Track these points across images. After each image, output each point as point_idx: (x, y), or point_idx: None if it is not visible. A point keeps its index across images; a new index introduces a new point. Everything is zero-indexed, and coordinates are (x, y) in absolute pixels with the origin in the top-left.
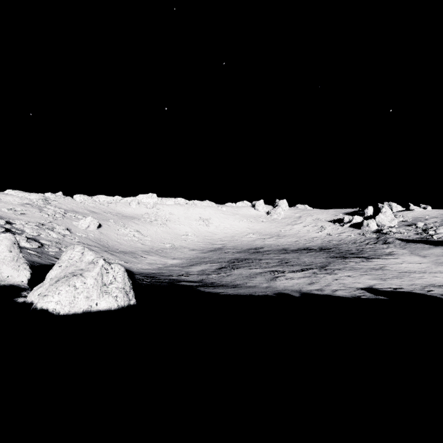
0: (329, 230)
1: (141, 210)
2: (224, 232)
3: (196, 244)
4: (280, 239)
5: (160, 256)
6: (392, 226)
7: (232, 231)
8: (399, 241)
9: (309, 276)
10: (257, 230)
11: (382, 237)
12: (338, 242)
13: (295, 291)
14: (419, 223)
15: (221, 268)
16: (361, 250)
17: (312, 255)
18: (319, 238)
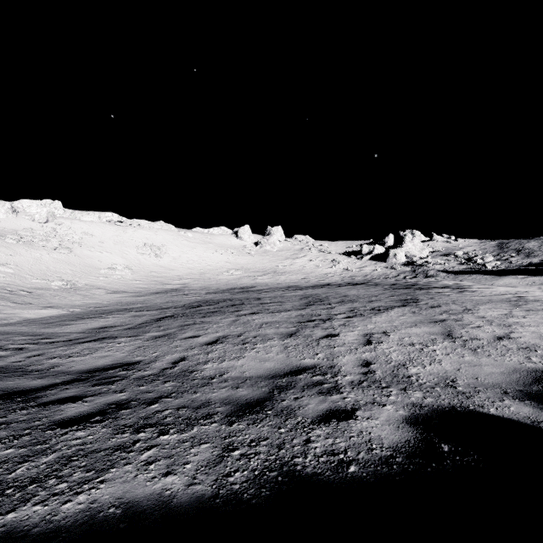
0: (344, 264)
1: (17, 224)
2: (188, 267)
3: (128, 283)
4: (279, 277)
5: (10, 302)
6: (424, 257)
7: (202, 266)
8: (445, 274)
9: (417, 322)
10: (243, 265)
11: (419, 270)
12: (364, 278)
13: (474, 387)
14: (459, 252)
15: (160, 320)
16: (414, 283)
17: (356, 288)
18: (335, 274)
